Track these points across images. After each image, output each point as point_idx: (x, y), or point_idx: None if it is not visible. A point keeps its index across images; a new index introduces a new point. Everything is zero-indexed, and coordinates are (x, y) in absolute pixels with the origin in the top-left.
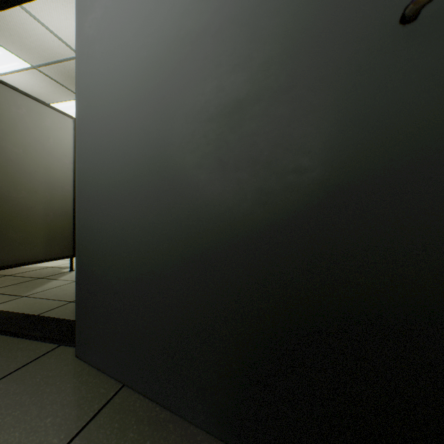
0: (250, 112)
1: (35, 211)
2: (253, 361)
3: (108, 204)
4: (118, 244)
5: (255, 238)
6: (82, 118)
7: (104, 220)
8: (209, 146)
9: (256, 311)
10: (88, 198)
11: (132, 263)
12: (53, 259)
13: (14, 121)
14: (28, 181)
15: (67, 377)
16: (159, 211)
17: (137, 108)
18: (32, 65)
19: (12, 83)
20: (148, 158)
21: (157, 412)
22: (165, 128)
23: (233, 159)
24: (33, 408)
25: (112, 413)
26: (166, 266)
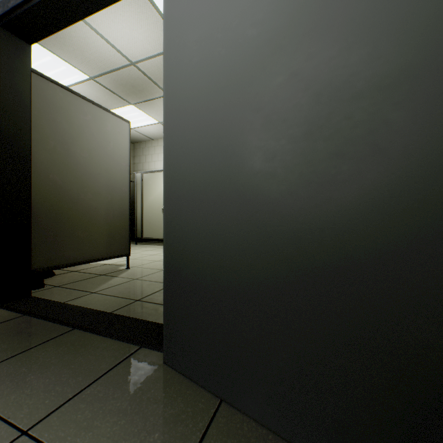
0: (430, 80)
1: (98, 211)
2: (436, 407)
3: (204, 203)
4: (217, 247)
5: (440, 245)
6: (171, 114)
7: (198, 220)
8: (356, 129)
9: (442, 342)
10: (178, 197)
11: (237, 268)
12: (112, 257)
13: (82, 128)
14: (93, 183)
15: (159, 384)
16: (275, 210)
17: (243, 95)
18: (90, 76)
19: None
20: (259, 150)
21: (271, 441)
22: (284, 114)
23: (398, 142)
24: (137, 419)
25: (221, 435)
26: (286, 274)
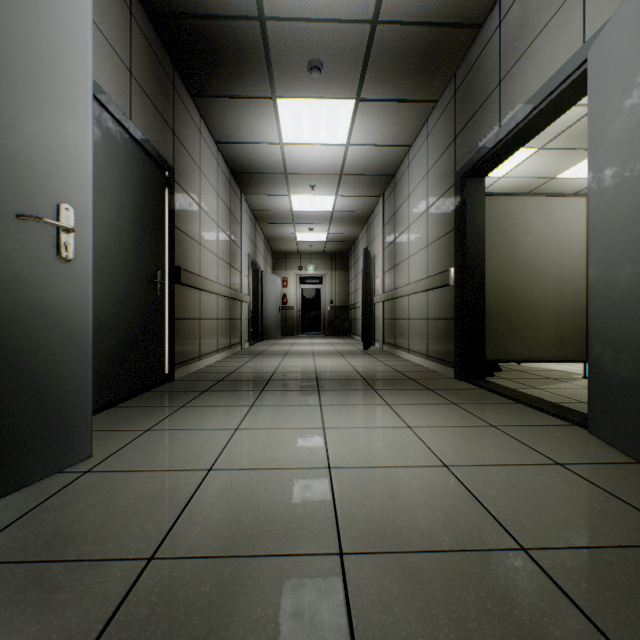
0: None
1: (544, 309)
2: None
3: (616, 304)
4: (625, 338)
5: None
6: (593, 233)
7: (612, 318)
8: None
9: None
10: (598, 299)
11: (639, 354)
12: (561, 361)
13: (526, 226)
14: (538, 279)
15: (579, 441)
16: None
17: None
18: (537, 148)
19: (517, 174)
20: None
21: None
22: None
23: None
24: (556, 443)
25: (617, 468)
26: None
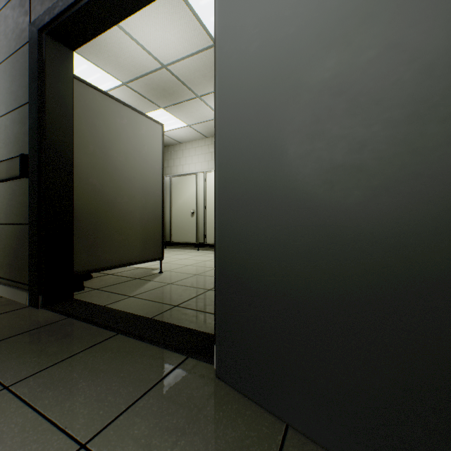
0: None
1: (134, 215)
2: None
3: (266, 203)
4: (283, 252)
5: None
6: (225, 107)
7: (259, 222)
8: None
9: None
10: (234, 197)
11: (310, 277)
12: (147, 261)
13: (119, 131)
14: (129, 187)
15: (214, 401)
16: (364, 210)
17: (319, 77)
18: (122, 82)
19: None
20: (342, 140)
21: None
22: (378, 94)
23: None
24: (197, 440)
25: None
26: (381, 286)
